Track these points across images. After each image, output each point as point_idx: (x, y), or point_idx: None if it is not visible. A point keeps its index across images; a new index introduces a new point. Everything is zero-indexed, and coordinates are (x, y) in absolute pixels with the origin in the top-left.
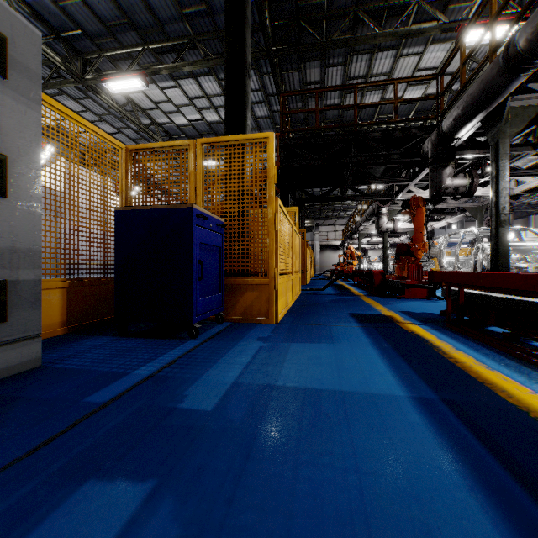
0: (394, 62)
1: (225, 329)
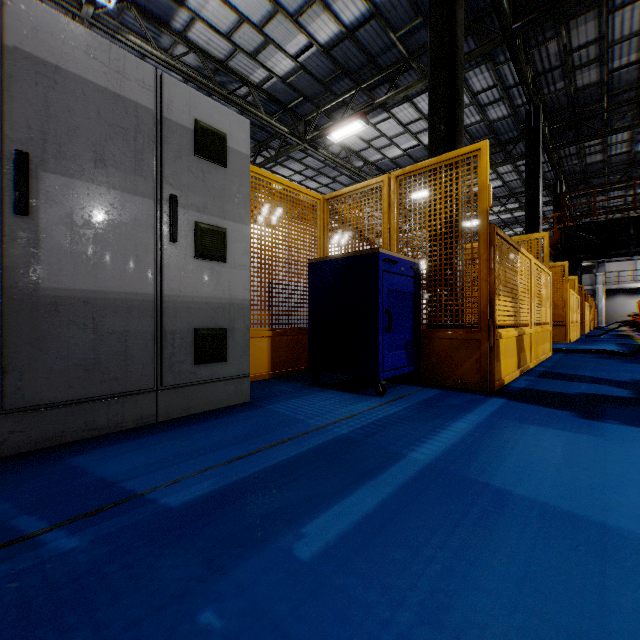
0: None
1: None
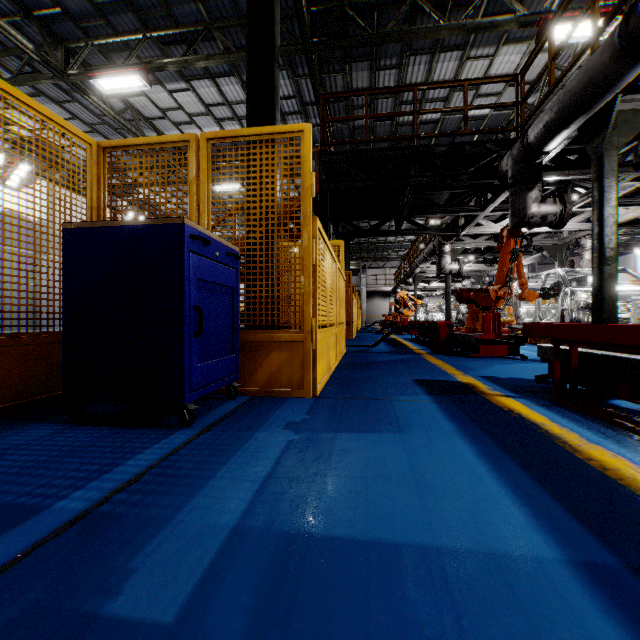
0: (459, 66)
1: (239, 407)
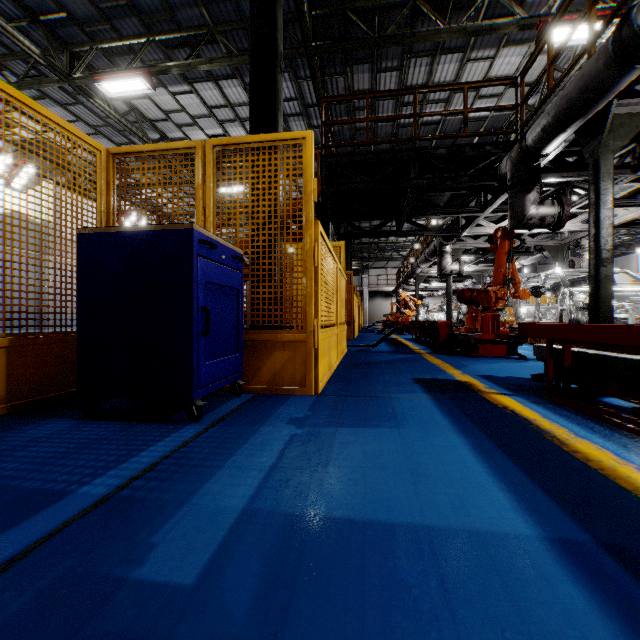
0: (460, 68)
1: (244, 404)
